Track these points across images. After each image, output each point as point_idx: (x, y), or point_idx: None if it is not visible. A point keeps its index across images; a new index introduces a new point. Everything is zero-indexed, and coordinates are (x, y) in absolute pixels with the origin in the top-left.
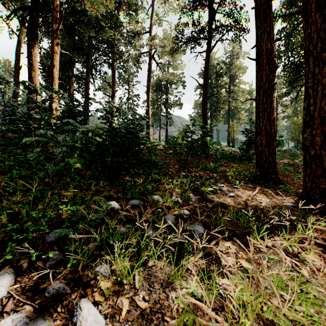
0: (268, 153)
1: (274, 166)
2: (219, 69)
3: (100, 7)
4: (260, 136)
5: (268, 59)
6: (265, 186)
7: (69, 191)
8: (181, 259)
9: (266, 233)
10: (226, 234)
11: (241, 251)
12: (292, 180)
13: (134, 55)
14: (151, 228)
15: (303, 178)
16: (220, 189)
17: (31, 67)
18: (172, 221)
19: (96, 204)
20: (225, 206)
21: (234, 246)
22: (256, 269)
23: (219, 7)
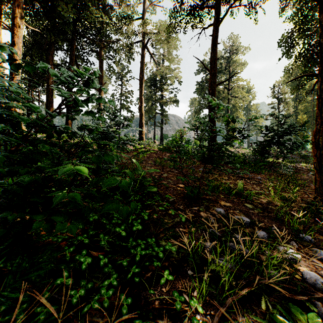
0: None
1: None
2: (217, 64)
3: None
4: None
5: None
6: None
7: None
8: None
9: None
10: None
11: None
12: None
13: (125, 44)
14: None
15: None
16: (312, 285)
17: None
18: None
19: None
20: None
21: None
22: None
23: None
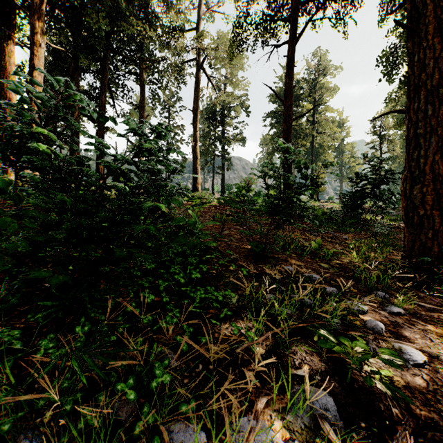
0: (438, 222)
1: None
2: (298, 89)
3: None
4: (420, 185)
5: (438, 24)
6: None
7: None
8: None
9: None
10: None
11: None
12: None
13: (174, 63)
14: None
15: None
16: (371, 329)
17: (4, 72)
18: None
19: None
20: None
21: None
22: None
23: None
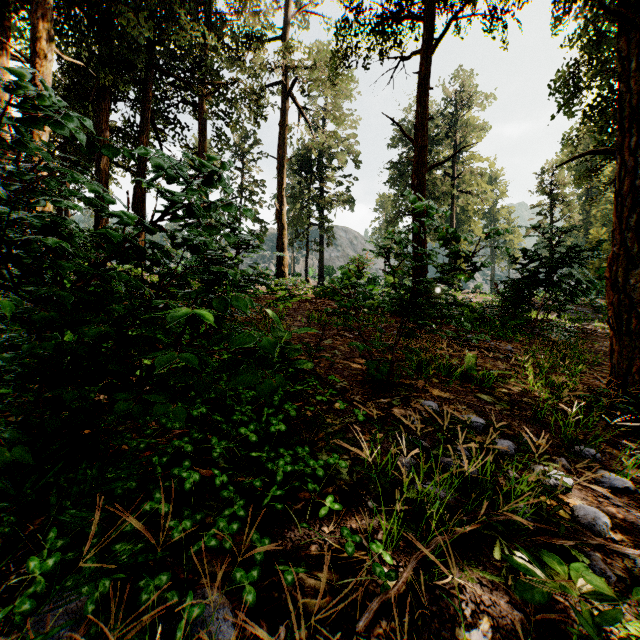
0: None
1: None
2: (431, 127)
3: None
4: (639, 270)
5: None
6: None
7: None
8: None
9: None
10: None
11: None
12: None
13: (250, 88)
14: None
15: None
16: (587, 526)
17: None
18: None
19: None
20: None
21: None
22: None
23: None
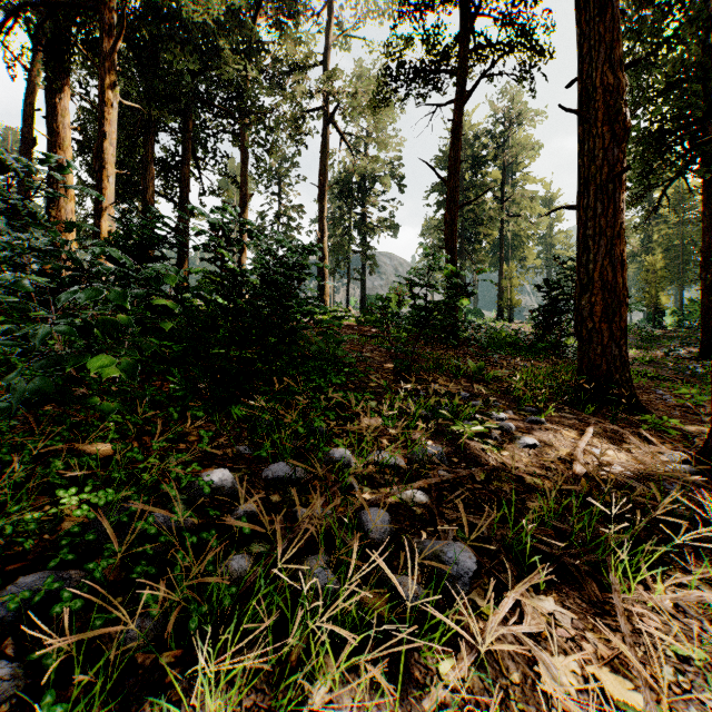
0: (608, 336)
1: (623, 367)
2: (479, 149)
3: (211, 3)
4: (589, 295)
5: (608, 111)
6: (604, 415)
7: (98, 441)
8: (415, 671)
9: (658, 571)
10: (541, 574)
11: (591, 632)
12: (661, 398)
13: (291, 116)
14: (322, 555)
15: (711, 399)
16: (500, 427)
17: (56, 139)
18: (383, 532)
19: (169, 481)
20: (520, 476)
21: (567, 613)
22: (655, 711)
23: (485, 1)
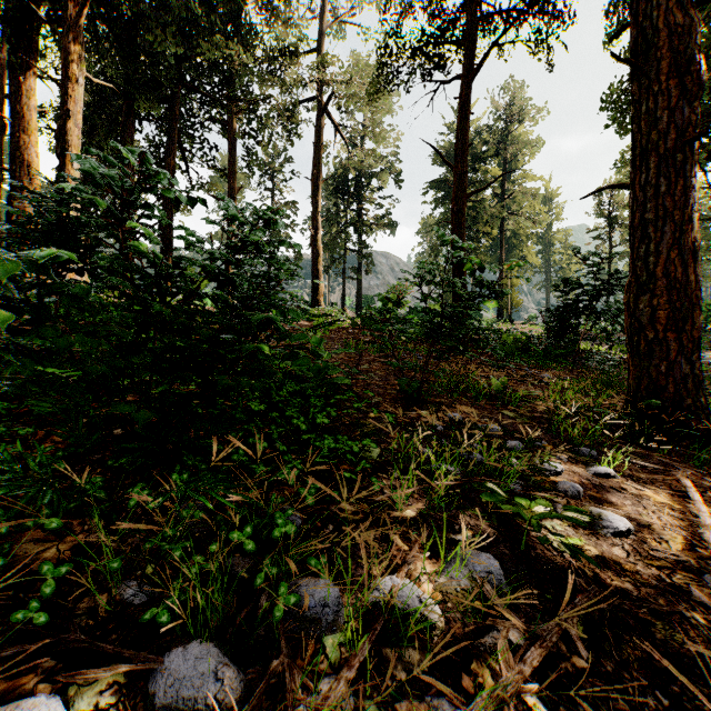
0: (675, 349)
1: (695, 389)
2: (479, 144)
3: None
4: (649, 296)
5: (675, 59)
6: (680, 456)
7: None
8: None
9: None
10: None
11: None
12: None
13: (283, 105)
14: None
15: None
16: (563, 492)
17: (19, 122)
18: None
19: None
20: (640, 618)
21: None
22: None
23: None
